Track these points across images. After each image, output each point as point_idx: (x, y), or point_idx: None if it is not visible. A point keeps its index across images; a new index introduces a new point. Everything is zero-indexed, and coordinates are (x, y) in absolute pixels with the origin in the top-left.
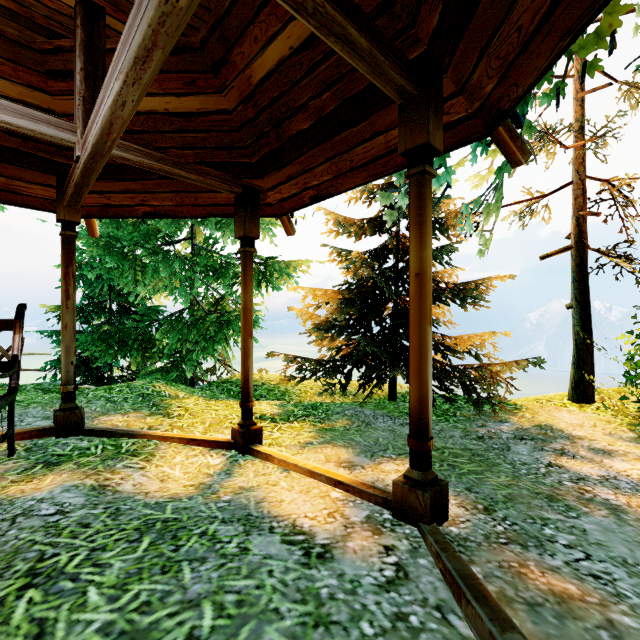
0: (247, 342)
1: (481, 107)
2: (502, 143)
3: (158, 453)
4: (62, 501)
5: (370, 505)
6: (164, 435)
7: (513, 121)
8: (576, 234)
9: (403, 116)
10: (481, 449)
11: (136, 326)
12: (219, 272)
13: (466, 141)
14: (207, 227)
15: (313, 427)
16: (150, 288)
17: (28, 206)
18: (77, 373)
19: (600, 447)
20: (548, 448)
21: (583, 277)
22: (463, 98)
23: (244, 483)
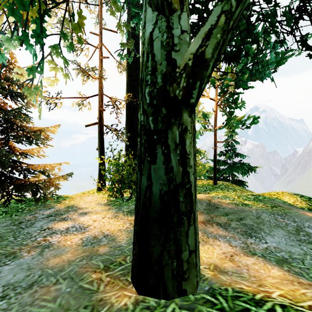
0: None
1: None
2: None
3: None
4: None
5: None
6: None
7: None
8: (99, 117)
9: None
10: (8, 231)
11: None
12: None
13: None
14: None
15: None
16: None
17: None
18: None
19: (86, 211)
20: (58, 218)
21: (102, 136)
22: None
23: None
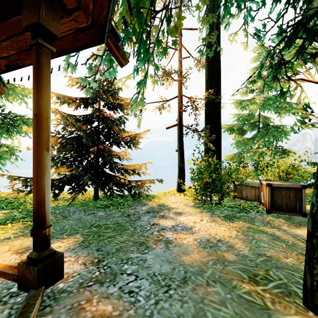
0: None
1: (93, 21)
2: (112, 50)
3: None
4: None
5: (7, 283)
6: None
7: (114, 37)
8: (179, 119)
9: (25, 1)
10: (124, 222)
11: None
12: None
13: (92, 43)
14: None
15: (22, 225)
16: None
17: None
18: None
19: (179, 211)
20: (158, 215)
21: (181, 138)
22: (83, 12)
23: None
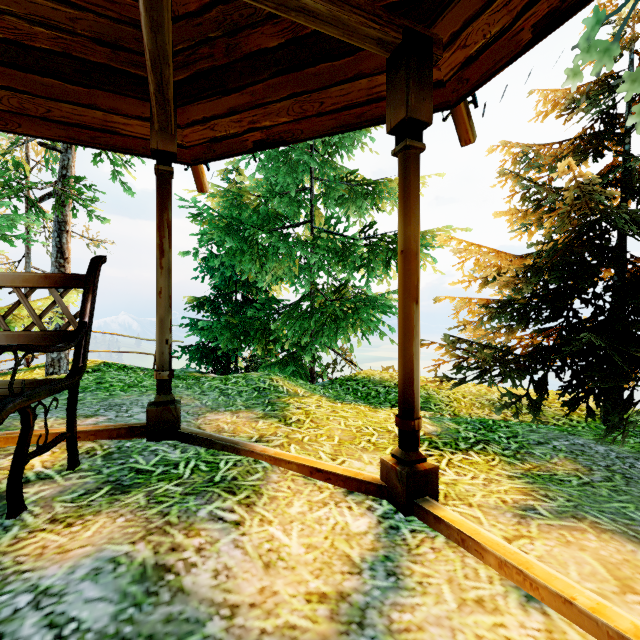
0: (409, 311)
1: None
2: None
3: (266, 489)
4: (68, 612)
5: None
6: (276, 456)
7: None
8: None
9: None
10: None
11: (258, 316)
12: (340, 254)
13: None
14: (327, 207)
15: (510, 467)
16: (270, 277)
17: (130, 152)
18: (207, 362)
19: None
20: None
21: None
22: None
23: (443, 632)
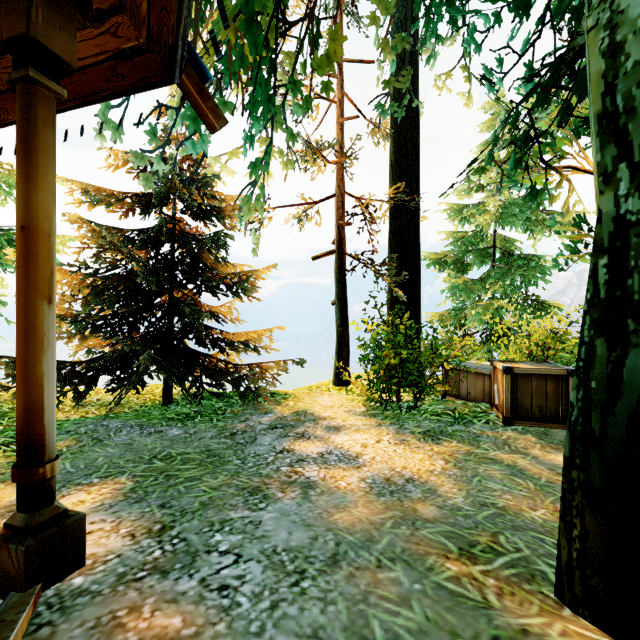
0: None
1: (150, 37)
2: (192, 98)
3: None
4: None
5: None
6: None
7: (196, 72)
8: (338, 240)
9: None
10: (223, 447)
11: None
12: None
13: (150, 83)
14: None
15: (4, 460)
16: None
17: None
18: None
19: (335, 424)
20: (292, 433)
21: (342, 278)
22: (128, 18)
23: None
